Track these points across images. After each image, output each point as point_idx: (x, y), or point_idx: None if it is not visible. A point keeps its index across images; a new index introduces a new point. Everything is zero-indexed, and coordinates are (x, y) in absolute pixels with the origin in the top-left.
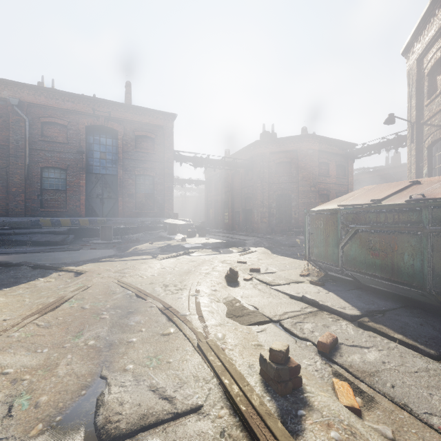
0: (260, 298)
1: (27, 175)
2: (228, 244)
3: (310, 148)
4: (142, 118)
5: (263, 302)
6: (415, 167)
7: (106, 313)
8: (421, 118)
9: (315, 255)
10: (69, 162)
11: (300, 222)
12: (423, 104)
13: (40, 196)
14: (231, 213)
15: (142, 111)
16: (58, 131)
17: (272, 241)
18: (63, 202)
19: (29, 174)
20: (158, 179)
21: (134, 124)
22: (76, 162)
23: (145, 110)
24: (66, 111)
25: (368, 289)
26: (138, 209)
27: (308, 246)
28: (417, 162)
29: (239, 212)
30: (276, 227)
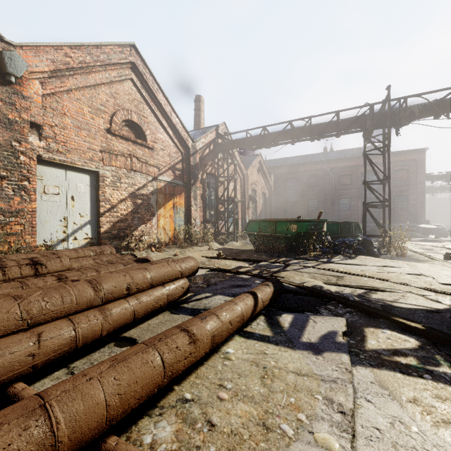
0: None
1: (333, 203)
2: None
3: None
4: (398, 158)
5: None
6: None
7: (416, 245)
8: None
9: None
10: (352, 194)
11: None
12: None
13: (338, 213)
14: None
15: (398, 153)
16: (346, 178)
17: None
18: (349, 215)
19: (333, 203)
20: (411, 197)
21: (392, 163)
22: (355, 193)
23: (400, 152)
24: (350, 167)
25: None
26: (395, 218)
27: None
28: None
29: None
30: None
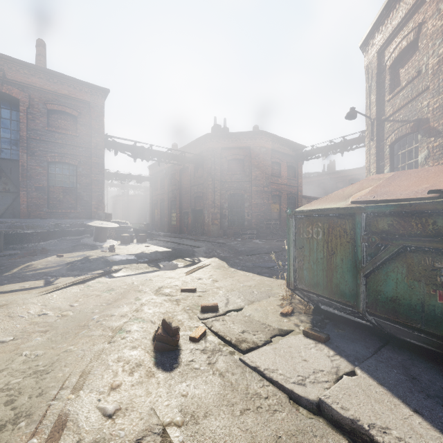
0: (226, 420)
1: None
2: (172, 254)
3: (263, 146)
4: (58, 87)
5: (237, 442)
6: (375, 166)
7: None
8: (381, 115)
9: (307, 284)
10: None
11: (253, 224)
12: (384, 99)
13: None
14: (179, 214)
15: (58, 78)
16: None
17: (226, 247)
18: None
19: None
20: (82, 169)
21: (46, 94)
22: None
23: (62, 77)
24: None
25: (403, 344)
26: (53, 208)
27: (293, 267)
28: (377, 162)
29: (188, 213)
30: (229, 229)
